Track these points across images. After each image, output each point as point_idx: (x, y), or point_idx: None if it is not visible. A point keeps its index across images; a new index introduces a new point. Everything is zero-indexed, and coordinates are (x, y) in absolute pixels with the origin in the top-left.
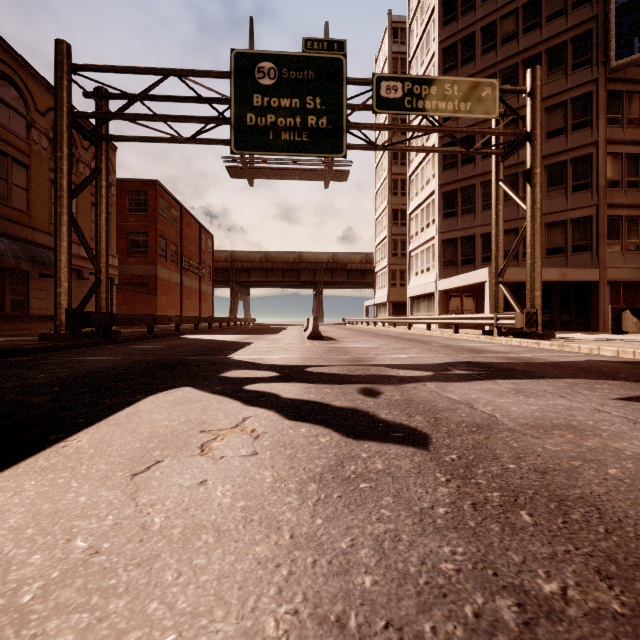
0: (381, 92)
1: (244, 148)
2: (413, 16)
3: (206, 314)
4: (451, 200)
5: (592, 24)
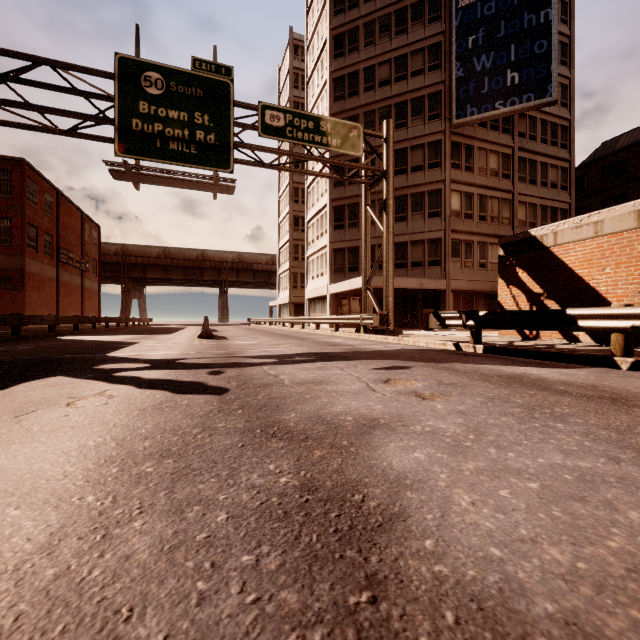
0: (266, 119)
1: (129, 152)
2: (310, 40)
3: (90, 313)
4: (340, 214)
5: (441, 87)
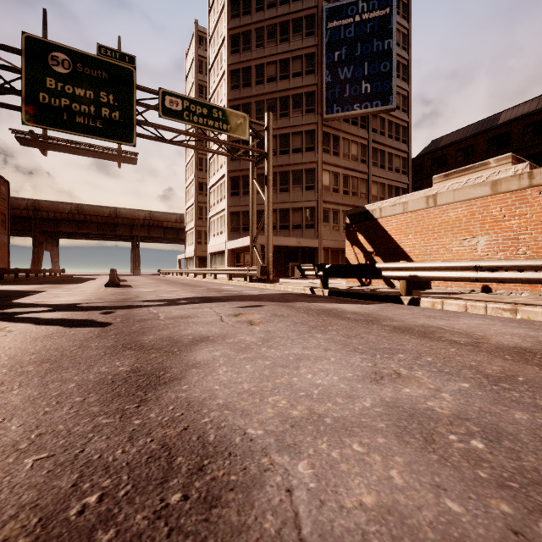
0: (166, 103)
1: (36, 121)
2: (212, 35)
3: None
4: (236, 183)
5: (315, 88)
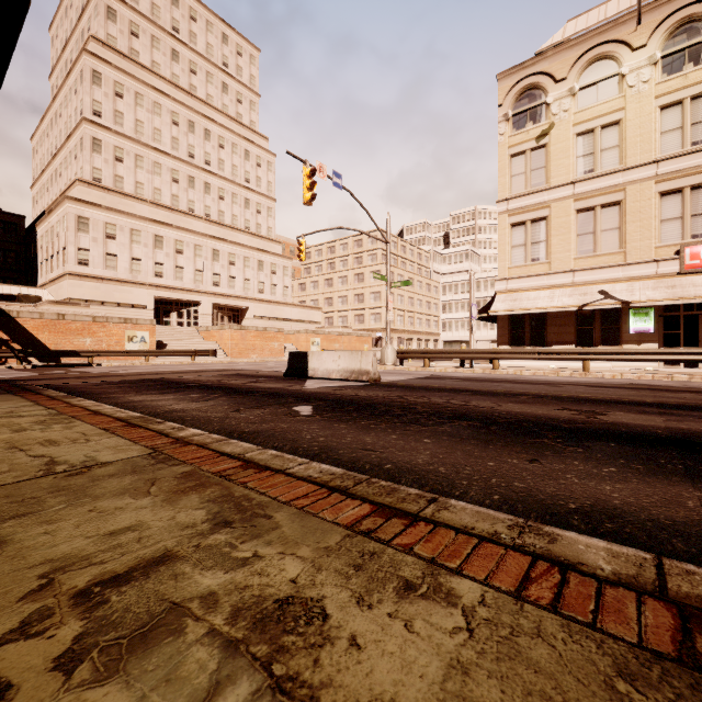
0: None
1: None
2: None
3: None
4: None
5: None
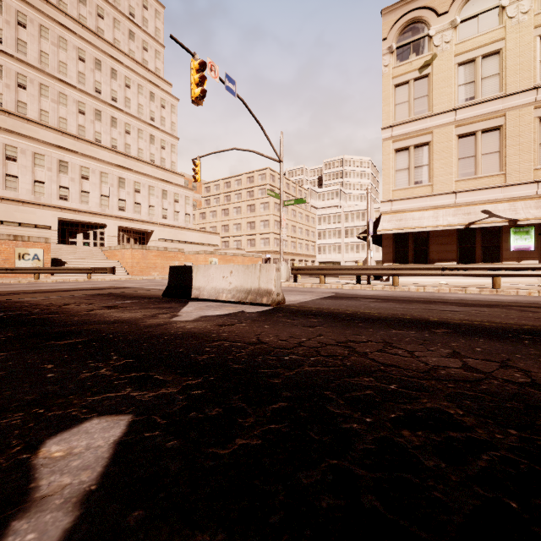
0: None
1: None
2: None
3: None
4: None
5: None
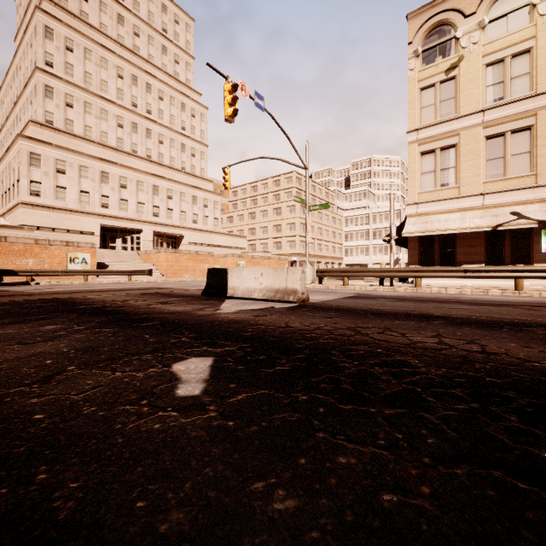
0: None
1: None
2: None
3: None
4: None
5: None
